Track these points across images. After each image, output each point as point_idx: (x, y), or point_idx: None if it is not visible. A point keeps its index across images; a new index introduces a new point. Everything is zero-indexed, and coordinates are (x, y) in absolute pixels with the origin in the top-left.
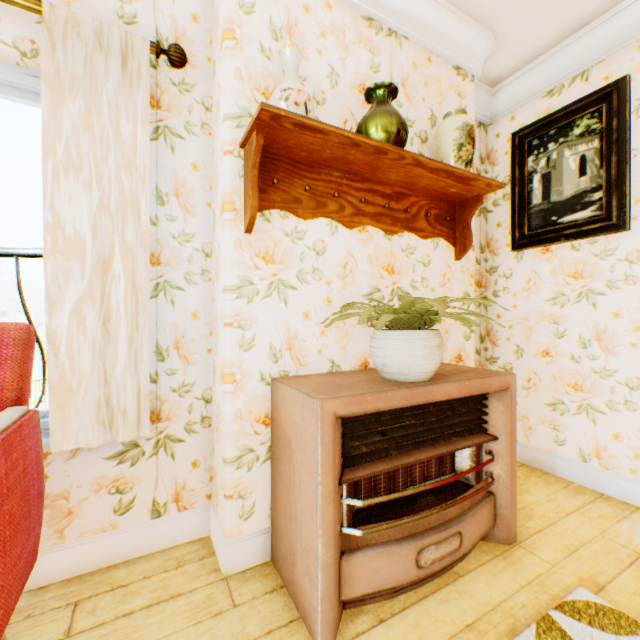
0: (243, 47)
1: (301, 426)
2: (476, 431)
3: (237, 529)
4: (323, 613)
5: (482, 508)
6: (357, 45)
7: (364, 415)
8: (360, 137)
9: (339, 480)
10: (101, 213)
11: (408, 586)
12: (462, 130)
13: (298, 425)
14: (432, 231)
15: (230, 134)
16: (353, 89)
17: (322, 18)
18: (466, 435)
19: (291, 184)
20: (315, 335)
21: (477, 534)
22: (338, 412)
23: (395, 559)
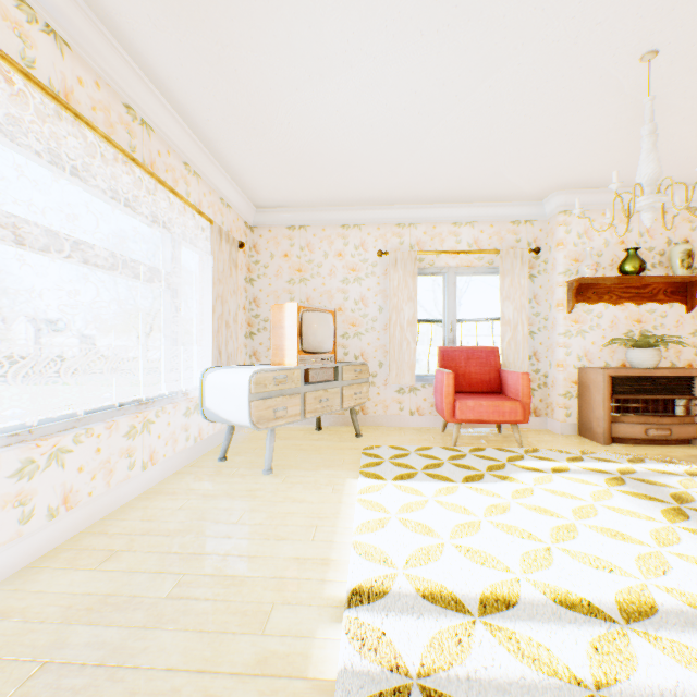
0: (566, 247)
1: (594, 379)
2: (685, 394)
3: (564, 420)
4: (603, 434)
5: (686, 426)
6: (618, 224)
7: (620, 378)
8: (619, 277)
9: (609, 397)
10: (514, 311)
11: (641, 443)
12: (682, 253)
13: (592, 380)
14: (667, 300)
15: (561, 279)
16: (616, 244)
17: (600, 221)
18: (677, 394)
19: (586, 292)
20: (596, 351)
21: (682, 436)
22: (609, 374)
23: (634, 429)
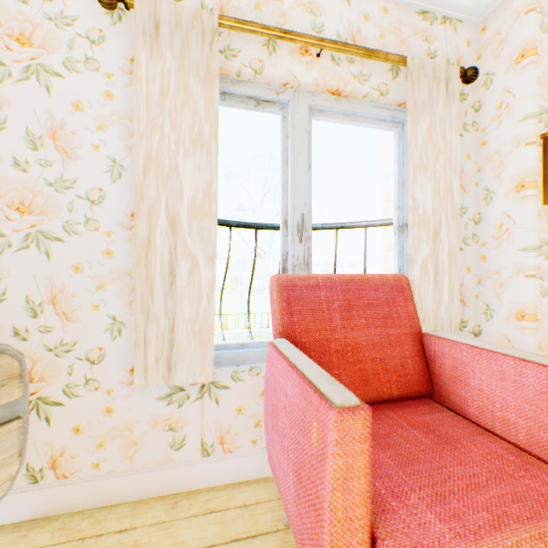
0: (541, 59)
1: None
2: None
3: None
4: None
5: None
6: None
7: None
8: None
9: None
10: (433, 197)
11: None
12: None
13: None
14: None
15: (533, 129)
16: None
17: None
18: None
19: None
20: None
21: None
22: None
23: None
